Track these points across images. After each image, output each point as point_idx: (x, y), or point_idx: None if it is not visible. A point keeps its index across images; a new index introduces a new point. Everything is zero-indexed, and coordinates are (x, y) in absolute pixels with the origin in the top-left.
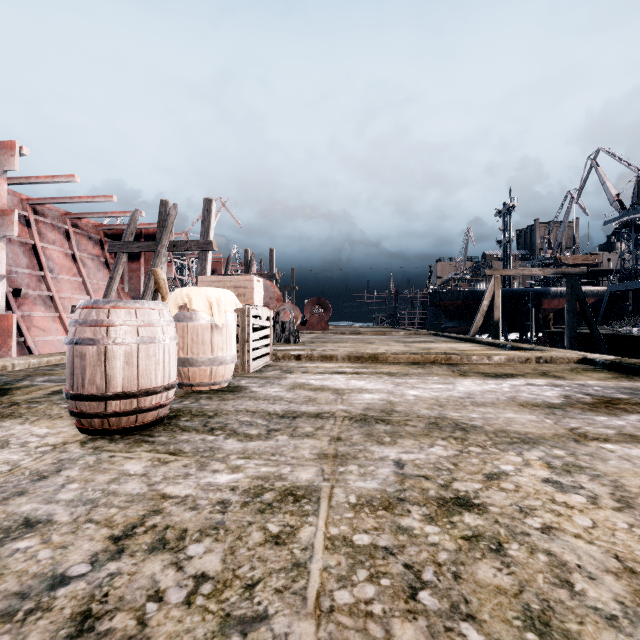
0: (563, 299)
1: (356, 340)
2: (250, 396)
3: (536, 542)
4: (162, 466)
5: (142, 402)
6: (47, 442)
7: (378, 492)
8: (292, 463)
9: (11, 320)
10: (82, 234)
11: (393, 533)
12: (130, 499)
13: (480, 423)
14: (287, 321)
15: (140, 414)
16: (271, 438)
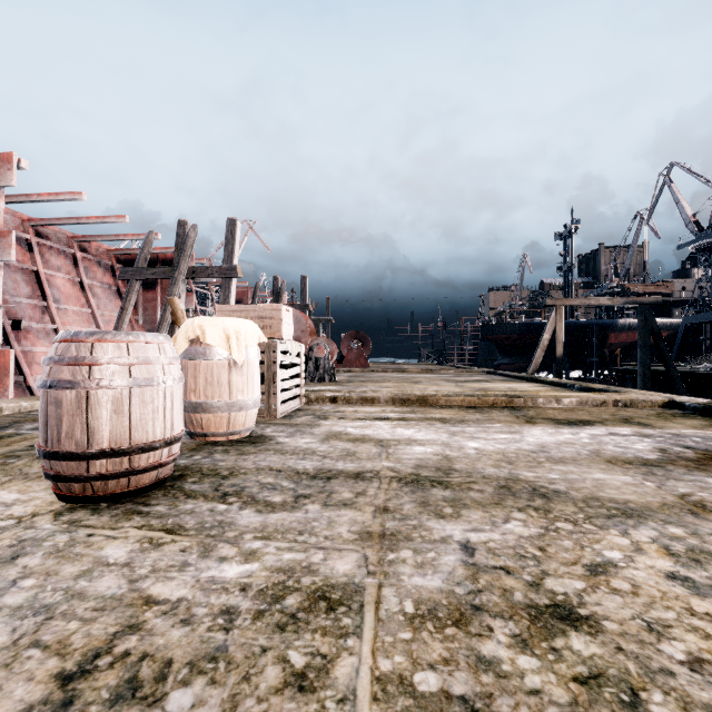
0: (632, 332)
1: (400, 379)
2: (275, 449)
3: (687, 689)
4: (153, 551)
5: (136, 461)
6: (12, 513)
7: (443, 595)
8: (325, 546)
9: (8, 356)
10: (91, 259)
11: (472, 670)
12: (100, 605)
13: (563, 487)
14: (321, 357)
15: (133, 476)
16: (299, 508)
